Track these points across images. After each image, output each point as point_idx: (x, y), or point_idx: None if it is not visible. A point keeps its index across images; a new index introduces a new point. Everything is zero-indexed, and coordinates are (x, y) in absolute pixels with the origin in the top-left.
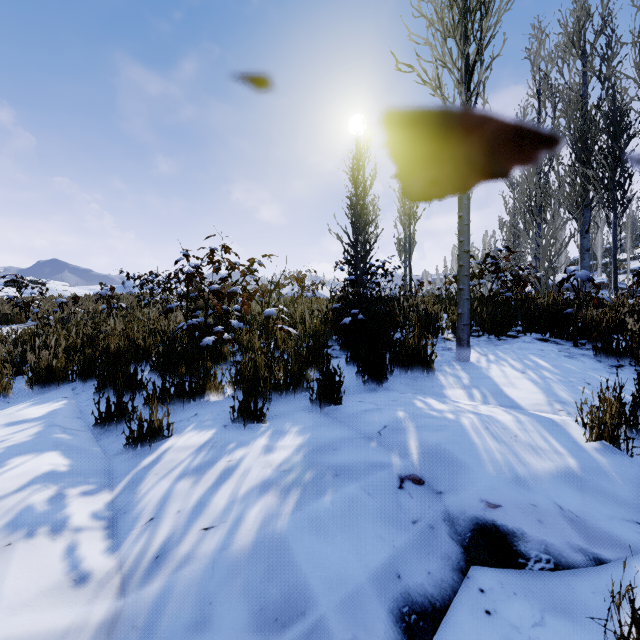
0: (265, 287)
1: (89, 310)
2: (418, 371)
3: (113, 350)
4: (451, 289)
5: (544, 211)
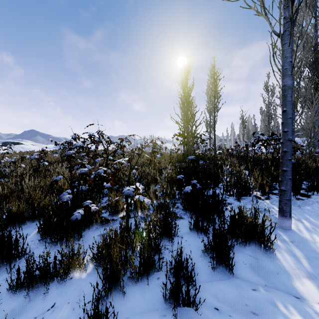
0: (126, 165)
1: (35, 162)
2: (254, 245)
3: (14, 212)
4: (230, 145)
5: (296, 105)
